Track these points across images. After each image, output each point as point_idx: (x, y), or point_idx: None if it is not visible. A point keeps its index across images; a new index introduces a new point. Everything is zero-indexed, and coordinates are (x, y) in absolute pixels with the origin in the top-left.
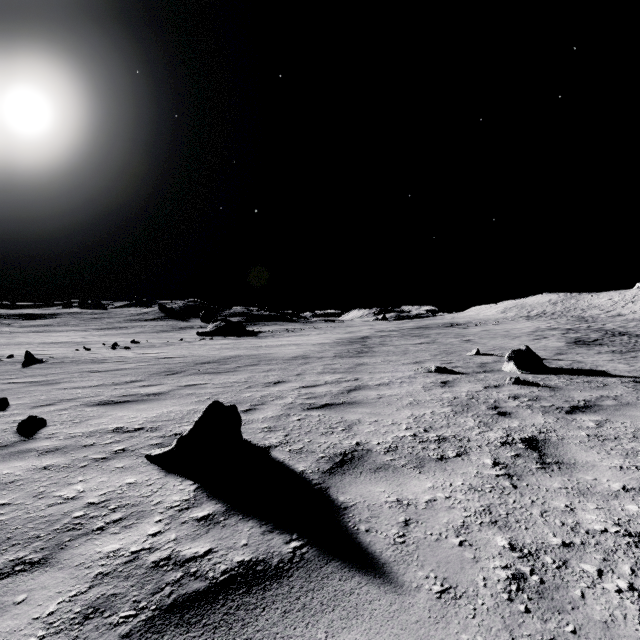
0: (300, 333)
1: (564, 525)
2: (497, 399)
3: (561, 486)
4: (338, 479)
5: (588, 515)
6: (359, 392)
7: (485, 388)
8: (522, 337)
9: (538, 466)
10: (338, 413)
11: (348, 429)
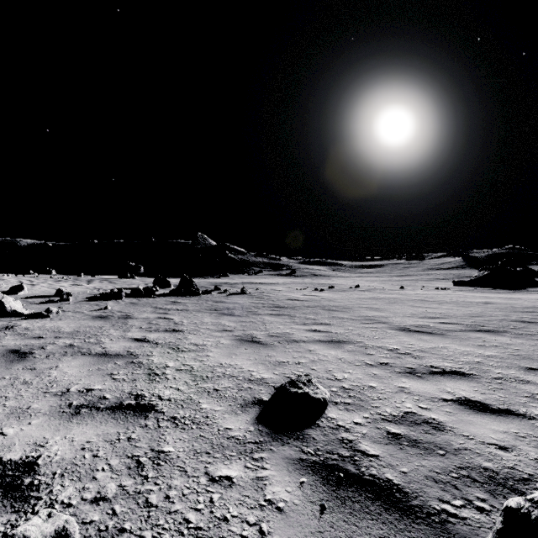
0: None
1: None
2: None
3: None
4: None
5: None
6: (82, 358)
7: (2, 461)
8: None
9: None
10: None
11: None
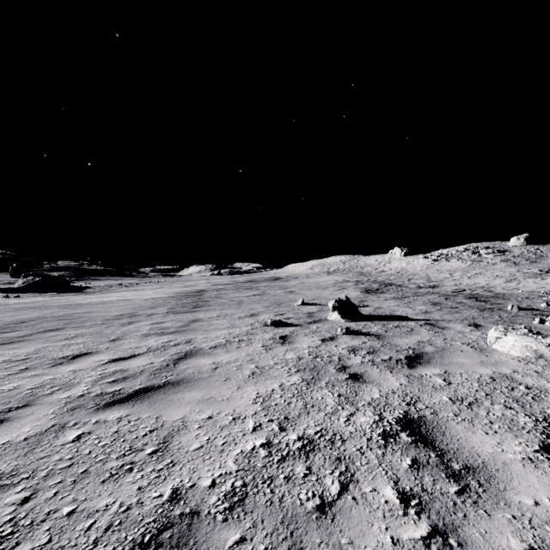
0: (135, 288)
1: None
2: (340, 355)
3: (523, 544)
4: None
5: None
6: (190, 361)
7: (323, 341)
8: (330, 288)
9: (456, 487)
10: (153, 408)
11: (163, 449)
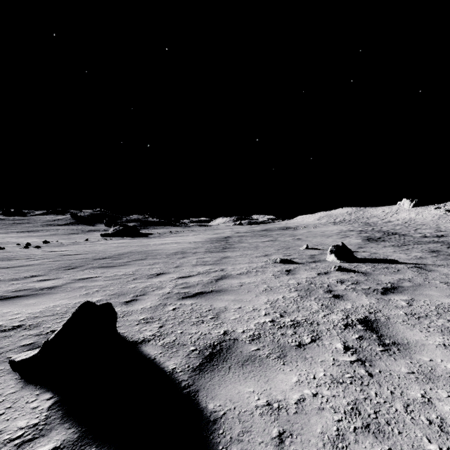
0: (180, 234)
1: (431, 423)
2: (329, 284)
3: (408, 370)
4: (207, 378)
5: (446, 406)
6: (225, 281)
7: (318, 275)
8: (333, 236)
9: (381, 348)
10: (208, 301)
11: (216, 317)
